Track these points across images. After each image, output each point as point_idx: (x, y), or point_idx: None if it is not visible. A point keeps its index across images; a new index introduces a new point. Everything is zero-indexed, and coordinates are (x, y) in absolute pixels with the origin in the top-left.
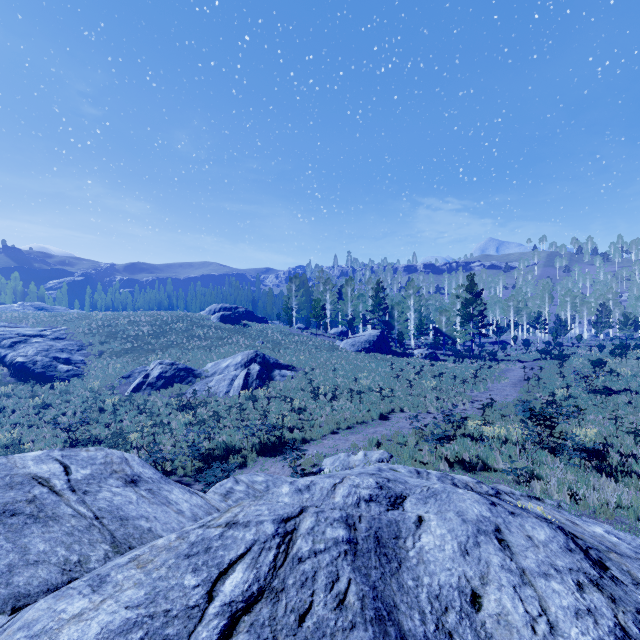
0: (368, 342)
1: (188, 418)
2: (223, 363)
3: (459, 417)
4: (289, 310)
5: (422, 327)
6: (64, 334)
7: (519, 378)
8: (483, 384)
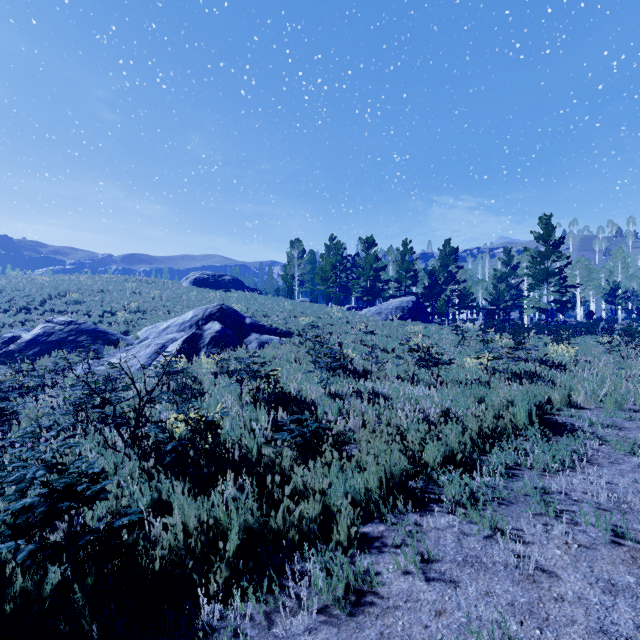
0: (400, 309)
1: None
2: (164, 324)
3: None
4: (289, 277)
5: (467, 297)
6: None
7: None
8: None
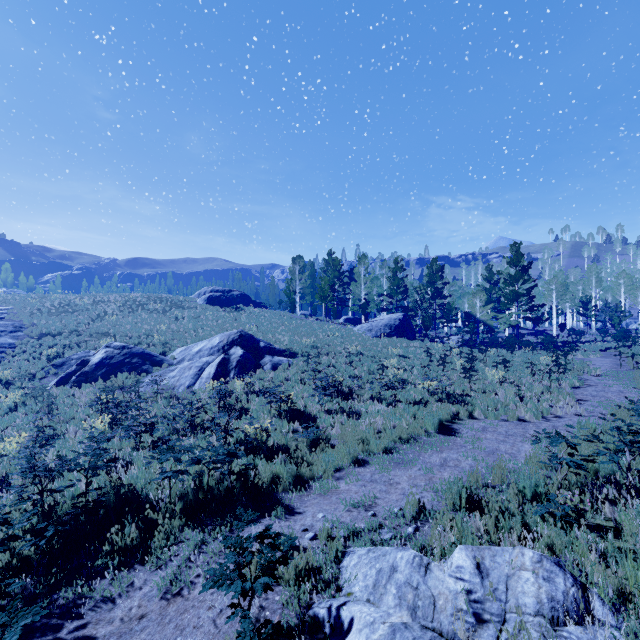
0: (388, 326)
1: (109, 426)
2: (195, 347)
3: (591, 430)
4: (291, 293)
5: (451, 312)
6: (4, 314)
7: (612, 369)
8: (572, 376)
